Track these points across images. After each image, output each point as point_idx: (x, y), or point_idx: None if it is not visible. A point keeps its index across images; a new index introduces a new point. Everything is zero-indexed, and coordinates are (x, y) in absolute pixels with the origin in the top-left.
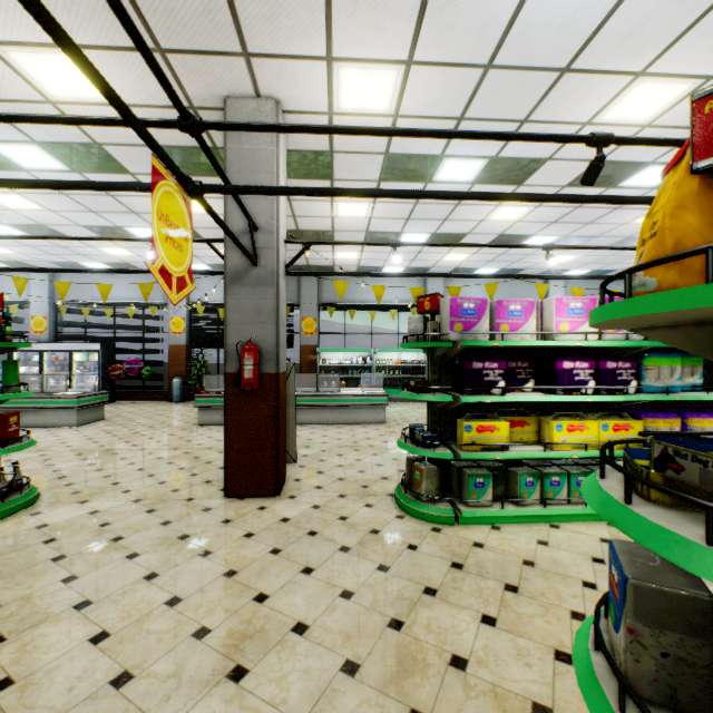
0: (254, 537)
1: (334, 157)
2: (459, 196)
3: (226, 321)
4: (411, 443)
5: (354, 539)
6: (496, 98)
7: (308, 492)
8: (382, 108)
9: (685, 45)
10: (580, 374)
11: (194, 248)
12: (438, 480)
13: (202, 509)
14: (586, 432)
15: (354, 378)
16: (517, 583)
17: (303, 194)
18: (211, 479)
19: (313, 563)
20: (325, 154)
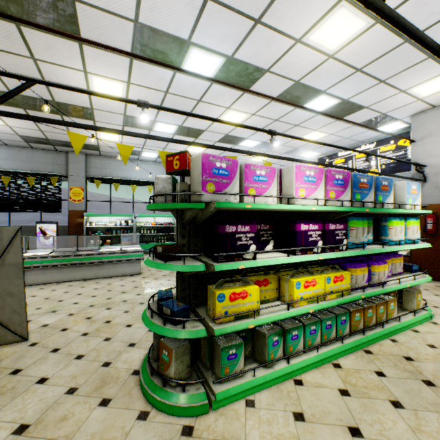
0: None
1: (78, 9)
2: None
3: None
4: (158, 318)
5: None
6: None
7: (20, 397)
8: None
9: None
10: (313, 235)
11: None
12: (188, 357)
13: None
14: (317, 286)
15: (118, 236)
16: None
17: None
18: None
19: None
20: None
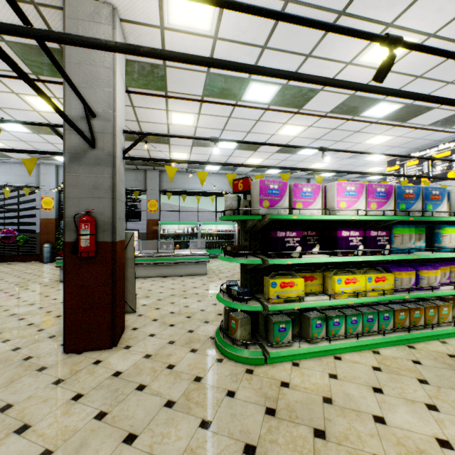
0: (82, 399)
1: (167, 71)
2: (278, 74)
3: (65, 195)
4: (228, 297)
5: (179, 391)
6: (291, 32)
7: (142, 341)
8: (205, 28)
9: (422, 3)
10: (354, 241)
11: (58, 143)
12: (250, 327)
13: (36, 369)
14: (357, 284)
15: (186, 242)
16: (323, 426)
17: (117, 49)
18: (55, 334)
19: (137, 427)
20: (160, 67)
